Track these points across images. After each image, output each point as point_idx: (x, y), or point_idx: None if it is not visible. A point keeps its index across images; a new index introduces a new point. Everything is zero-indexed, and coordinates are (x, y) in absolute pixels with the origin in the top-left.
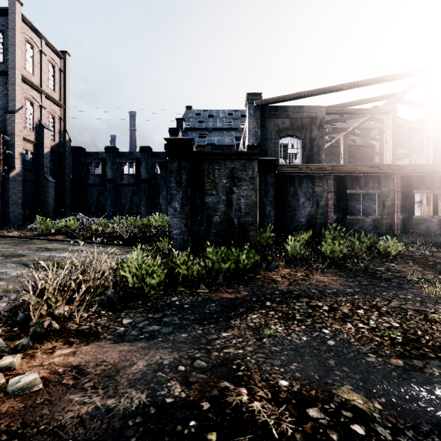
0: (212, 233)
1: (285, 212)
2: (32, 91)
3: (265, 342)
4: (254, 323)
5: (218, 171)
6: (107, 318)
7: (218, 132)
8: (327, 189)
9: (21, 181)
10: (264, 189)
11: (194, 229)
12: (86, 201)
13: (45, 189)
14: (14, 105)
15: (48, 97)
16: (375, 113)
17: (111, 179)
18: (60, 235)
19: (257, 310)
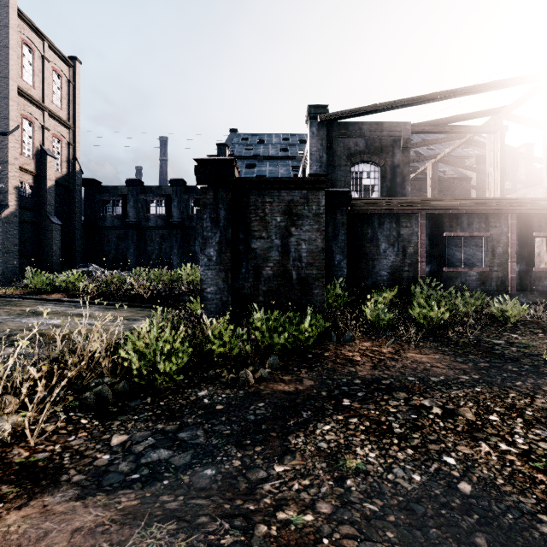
0: (261, 292)
1: (360, 262)
2: (32, 107)
3: (350, 487)
4: (328, 443)
5: (270, 206)
6: (87, 433)
7: (270, 161)
8: (417, 232)
9: (17, 223)
10: (333, 232)
11: (237, 286)
12: (102, 249)
13: (49, 233)
14: (7, 125)
15: (53, 115)
16: (477, 131)
17: (134, 221)
18: (59, 293)
19: (330, 415)
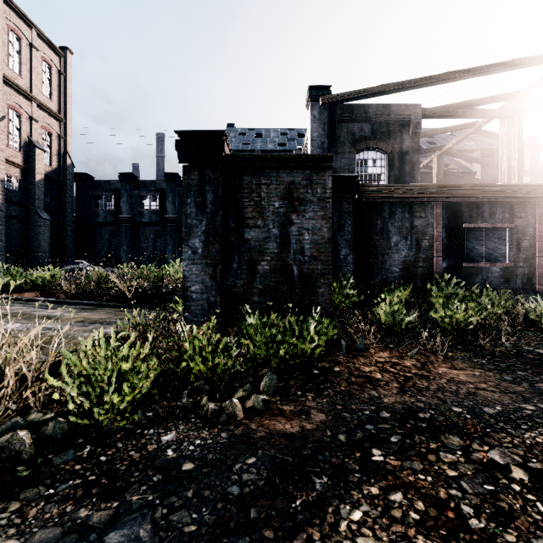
0: (256, 291)
1: (369, 257)
2: (19, 97)
3: None
4: None
5: (267, 188)
6: None
7: None
8: (433, 223)
9: (2, 218)
10: (338, 222)
11: (227, 284)
12: (94, 246)
13: (37, 228)
14: None
15: (42, 107)
16: (493, 116)
17: (127, 216)
18: (33, 291)
19: (357, 485)
